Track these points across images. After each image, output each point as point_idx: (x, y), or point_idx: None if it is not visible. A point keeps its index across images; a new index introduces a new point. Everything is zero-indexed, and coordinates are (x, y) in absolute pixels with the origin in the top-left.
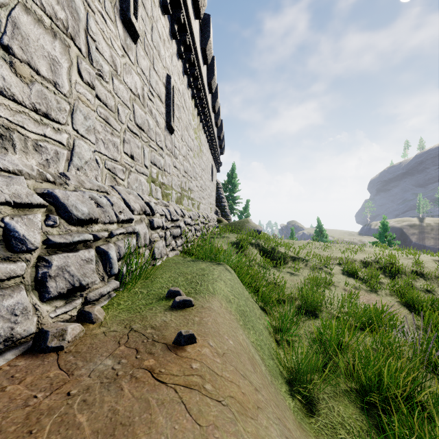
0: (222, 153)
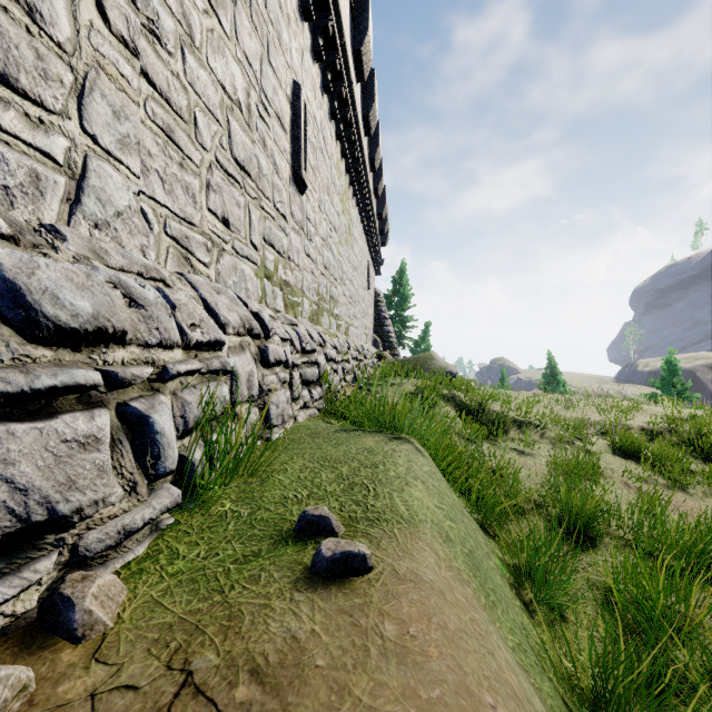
0: (384, 243)
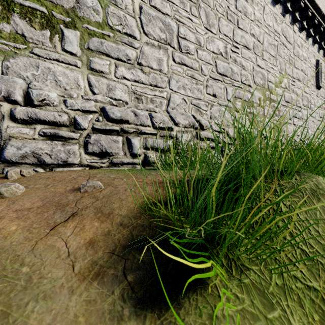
0: None
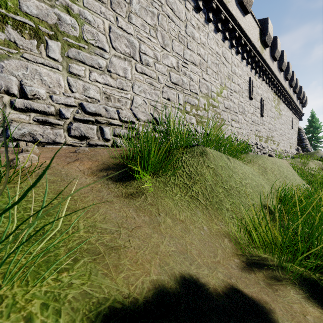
0: (304, 106)
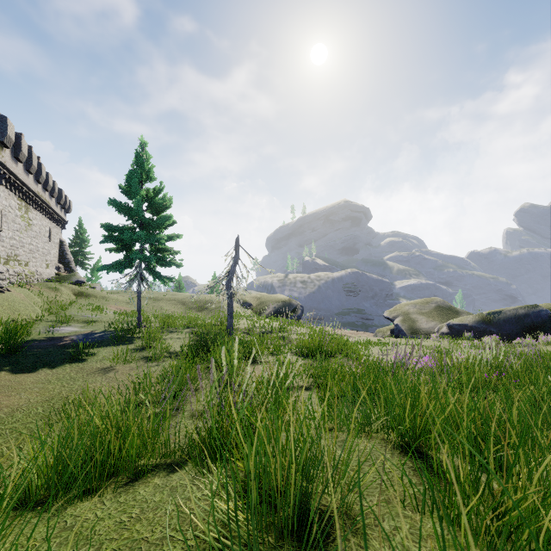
0: (68, 212)
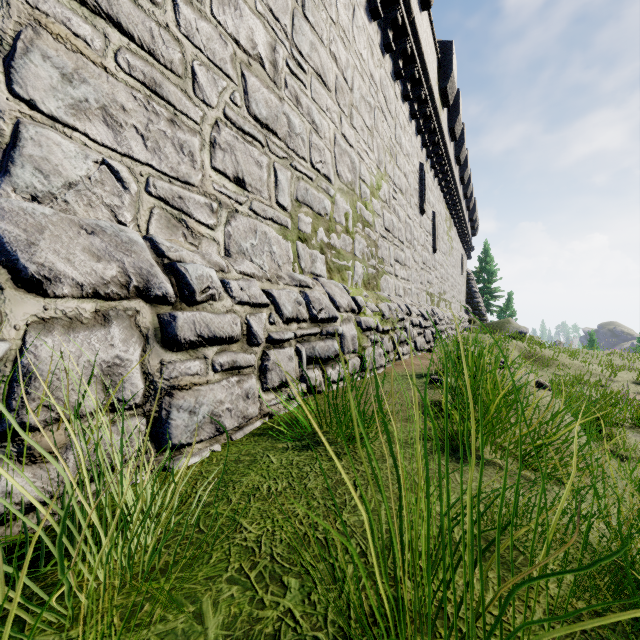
0: (474, 234)
